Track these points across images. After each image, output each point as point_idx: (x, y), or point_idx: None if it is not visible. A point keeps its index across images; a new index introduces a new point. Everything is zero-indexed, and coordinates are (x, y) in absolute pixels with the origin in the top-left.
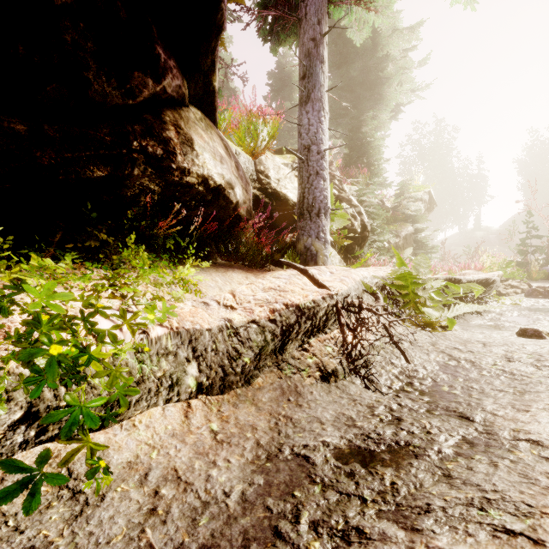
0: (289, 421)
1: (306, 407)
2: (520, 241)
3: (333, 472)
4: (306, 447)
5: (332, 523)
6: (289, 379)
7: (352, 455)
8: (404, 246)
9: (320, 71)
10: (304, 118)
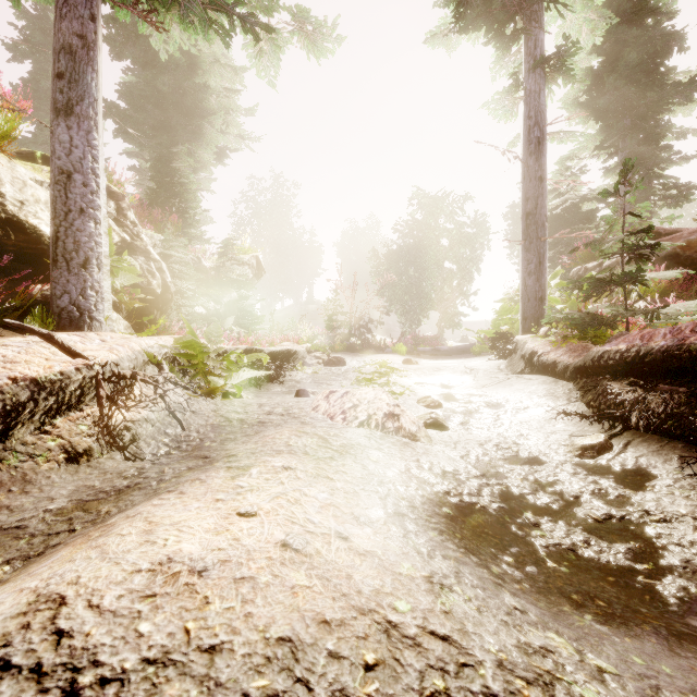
0: (5, 509)
1: (37, 492)
2: (329, 317)
3: (48, 525)
4: (21, 520)
5: (31, 553)
6: (15, 469)
7: (78, 508)
8: (227, 314)
9: (90, 80)
10: (64, 133)
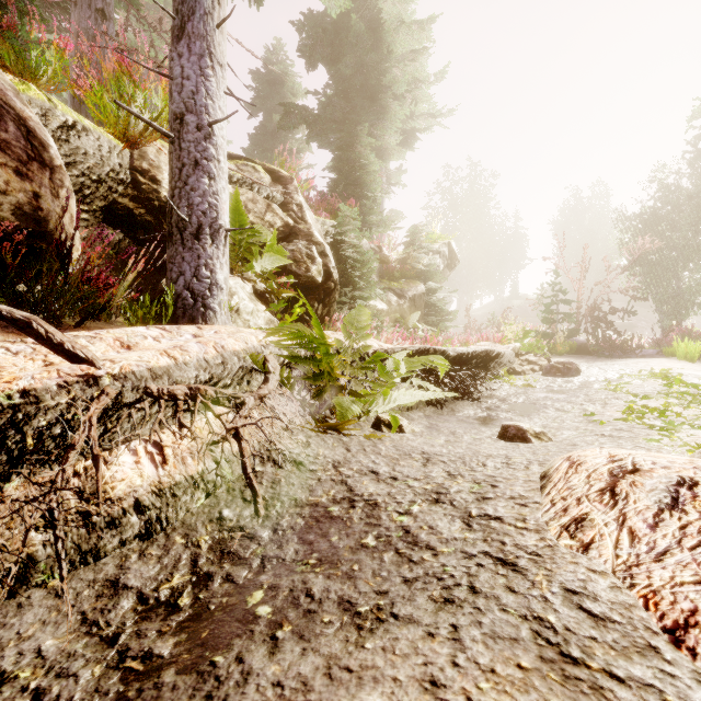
0: None
1: None
2: (546, 307)
3: None
4: None
5: None
6: None
7: None
8: (411, 310)
9: None
10: (176, 66)
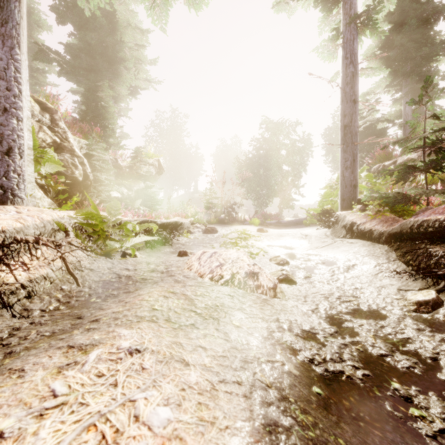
0: None
1: None
2: (207, 200)
3: None
4: None
5: None
6: None
7: None
8: (136, 198)
9: (13, 7)
10: None
